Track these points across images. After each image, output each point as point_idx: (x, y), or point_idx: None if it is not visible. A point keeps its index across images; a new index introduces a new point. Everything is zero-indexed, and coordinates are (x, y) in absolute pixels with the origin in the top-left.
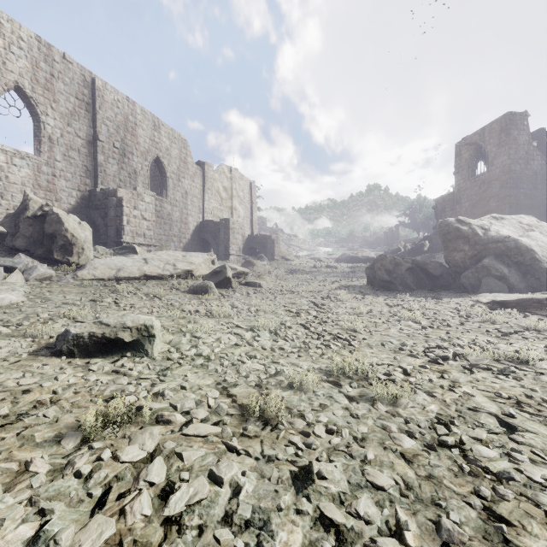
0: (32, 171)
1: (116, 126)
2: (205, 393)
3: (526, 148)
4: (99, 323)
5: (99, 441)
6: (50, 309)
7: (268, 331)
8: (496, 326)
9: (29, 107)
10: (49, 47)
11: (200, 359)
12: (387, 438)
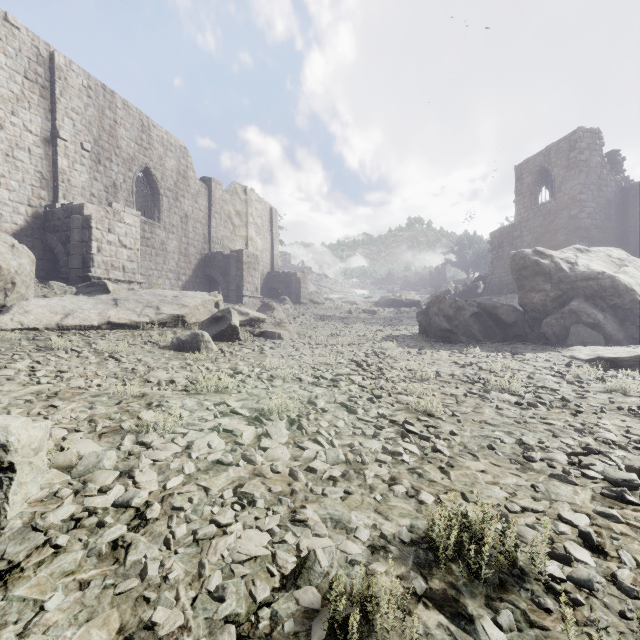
0: None
1: (86, 122)
2: None
3: (599, 171)
4: None
5: None
6: None
7: (287, 419)
8: (635, 401)
9: None
10: None
11: (117, 524)
12: None
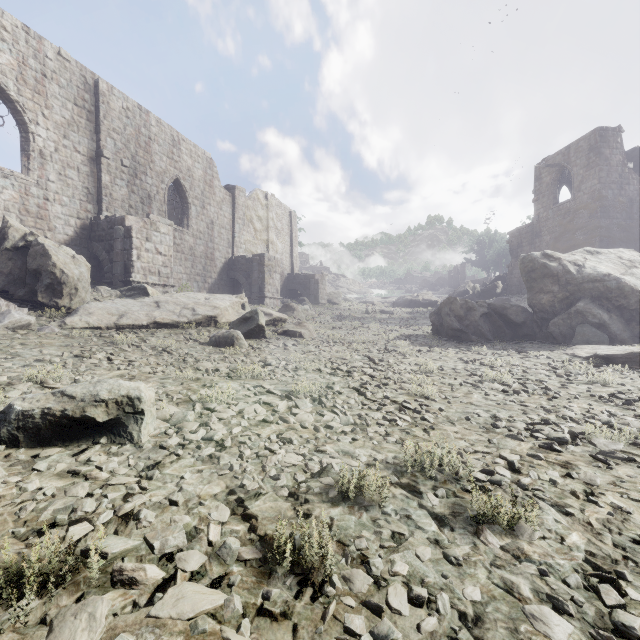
0: (19, 193)
1: (125, 140)
2: (208, 512)
3: (620, 170)
4: (60, 394)
5: None
6: (14, 369)
7: (310, 398)
8: (610, 390)
9: (14, 113)
10: (39, 40)
11: (209, 447)
12: (519, 614)
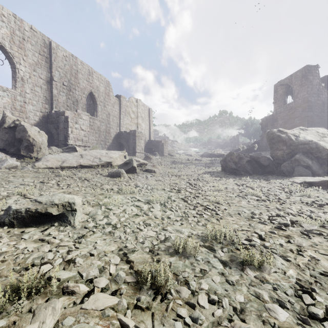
0: (11, 99)
1: (65, 72)
2: (109, 259)
3: (318, 87)
4: (34, 201)
5: (3, 318)
6: (10, 189)
7: (159, 203)
8: (311, 199)
9: (8, 59)
10: (21, 21)
11: (109, 227)
12: (262, 308)
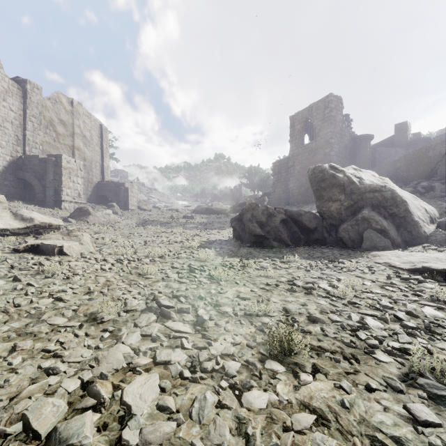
0: None
1: None
2: None
3: (341, 125)
4: None
5: None
6: None
7: None
8: None
9: None
10: None
11: None
12: None
